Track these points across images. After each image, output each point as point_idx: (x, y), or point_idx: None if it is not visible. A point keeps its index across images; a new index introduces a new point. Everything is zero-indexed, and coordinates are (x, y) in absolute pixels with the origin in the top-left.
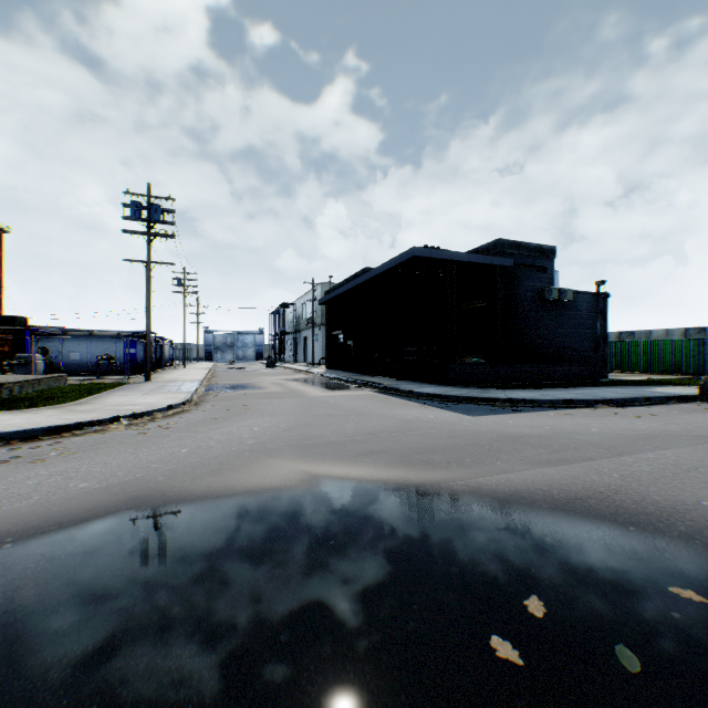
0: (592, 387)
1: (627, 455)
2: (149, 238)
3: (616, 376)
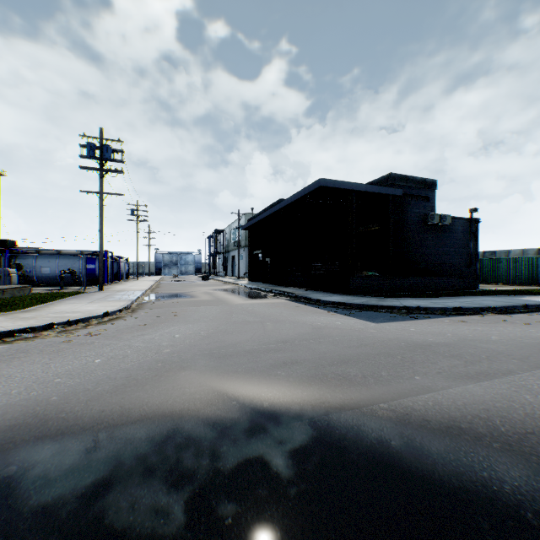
0: (471, 296)
1: None
2: (102, 173)
3: (485, 287)
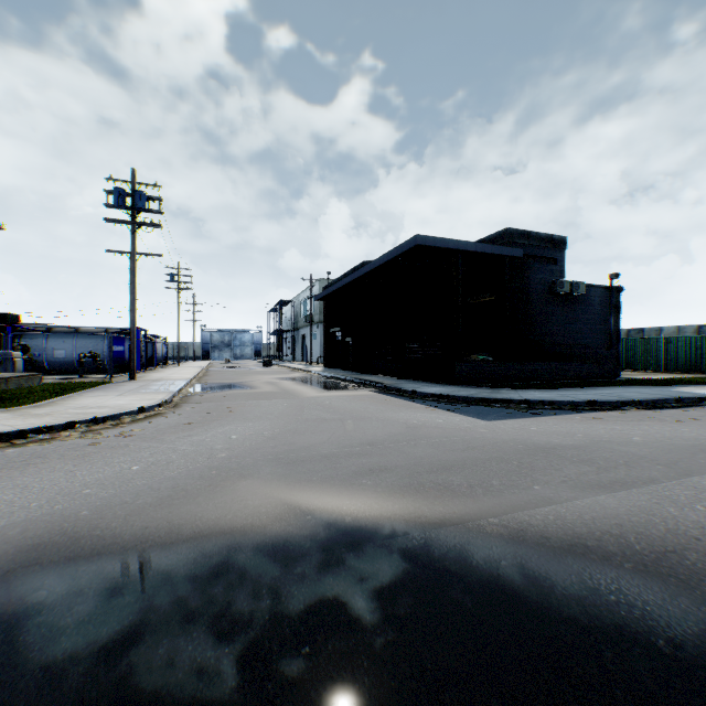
0: (611, 387)
1: (697, 474)
2: (134, 227)
3: (630, 375)
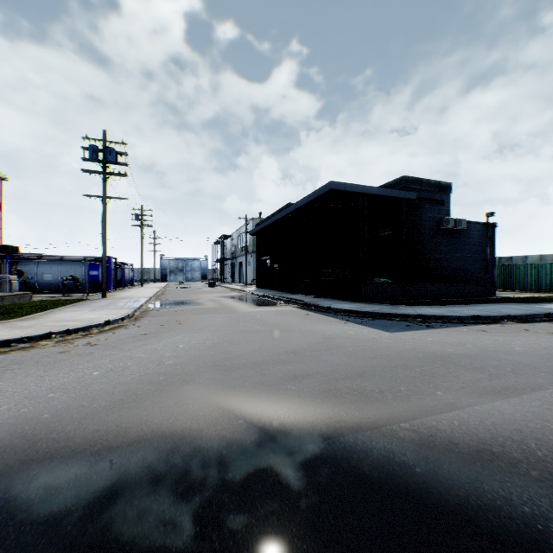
0: (489, 304)
1: None
2: (105, 176)
3: (502, 294)
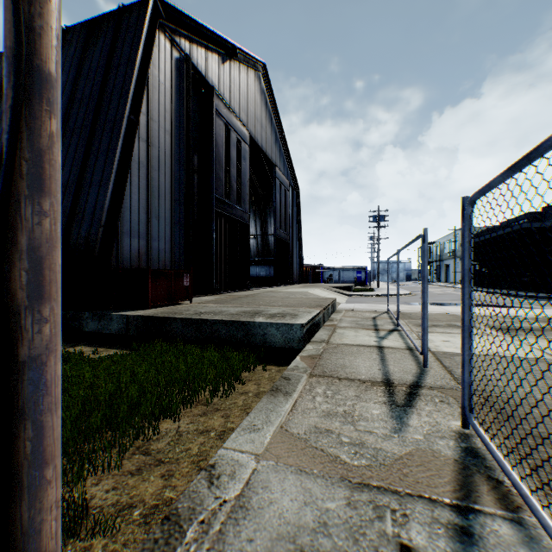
0: None
1: None
2: (378, 229)
3: None
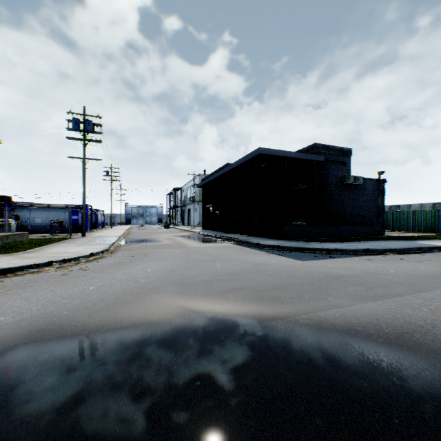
0: (378, 241)
1: (425, 291)
2: (85, 142)
3: (390, 234)
